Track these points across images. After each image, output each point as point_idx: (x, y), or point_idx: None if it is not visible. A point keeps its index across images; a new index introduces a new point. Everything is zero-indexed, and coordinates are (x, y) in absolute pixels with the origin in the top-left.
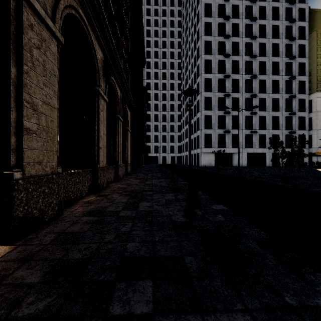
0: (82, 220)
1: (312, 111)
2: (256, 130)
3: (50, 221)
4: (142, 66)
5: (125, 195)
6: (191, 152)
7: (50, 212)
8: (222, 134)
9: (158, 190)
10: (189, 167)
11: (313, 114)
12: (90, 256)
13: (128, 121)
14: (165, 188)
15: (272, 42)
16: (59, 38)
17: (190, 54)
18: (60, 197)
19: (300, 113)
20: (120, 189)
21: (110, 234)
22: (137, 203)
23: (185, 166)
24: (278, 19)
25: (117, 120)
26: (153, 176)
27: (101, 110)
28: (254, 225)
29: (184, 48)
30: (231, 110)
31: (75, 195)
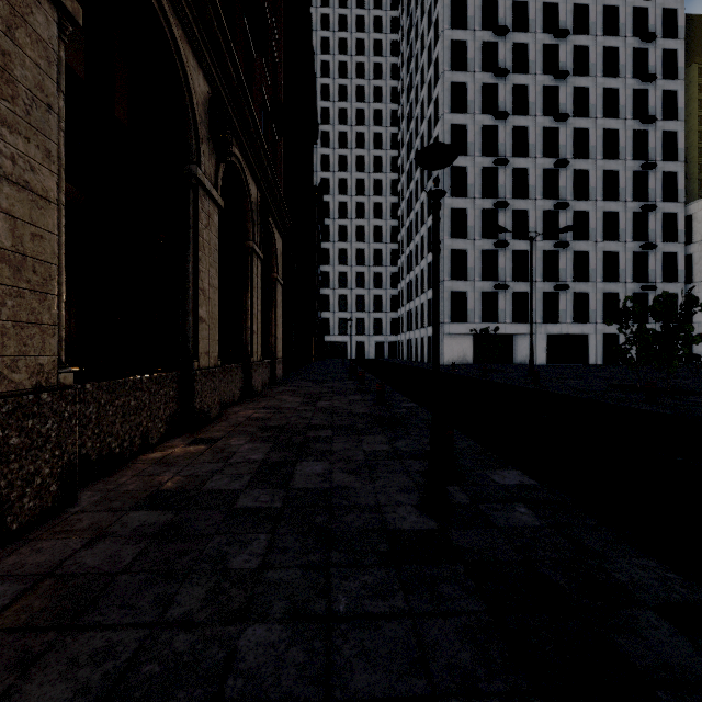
0: (124, 526)
1: (692, 241)
2: (567, 282)
3: (30, 530)
4: (311, 141)
5: (261, 441)
6: (420, 332)
7: (29, 504)
8: (490, 291)
9: (347, 425)
10: (434, 371)
11: (694, 247)
12: (98, 699)
13: (276, 260)
14: (363, 421)
15: (602, 85)
16: (65, 2)
17: (419, 114)
18: (70, 456)
19: (665, 245)
20: (251, 422)
21: (193, 583)
22: (289, 466)
23: (407, 363)
24: (616, 33)
25: (248, 254)
26: (335, 387)
27: (203, 224)
28: (635, 547)
29: (405, 102)
30: (511, 237)
31: (128, 442)
